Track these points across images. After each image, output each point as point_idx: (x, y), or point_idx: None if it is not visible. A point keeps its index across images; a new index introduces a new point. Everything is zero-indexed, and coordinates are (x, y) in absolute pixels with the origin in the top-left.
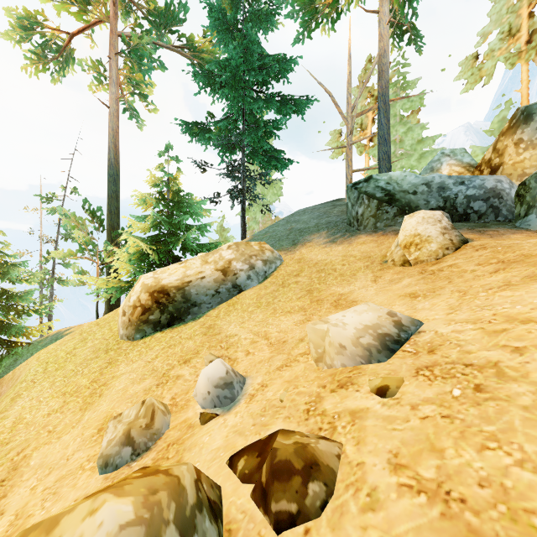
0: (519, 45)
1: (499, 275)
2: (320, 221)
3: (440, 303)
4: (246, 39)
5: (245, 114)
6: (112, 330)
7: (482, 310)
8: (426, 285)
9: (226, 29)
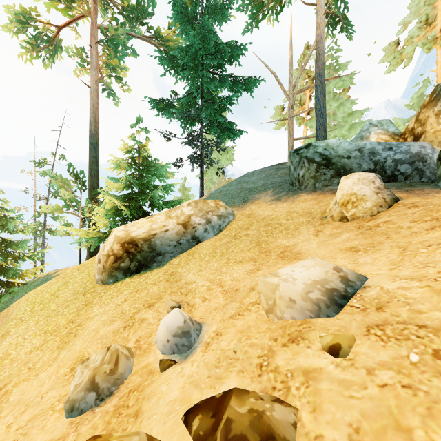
0: (434, 33)
1: (436, 232)
2: (267, 182)
3: (381, 258)
4: (204, 29)
5: (203, 92)
6: (89, 274)
7: (425, 266)
8: (365, 240)
9: (187, 21)
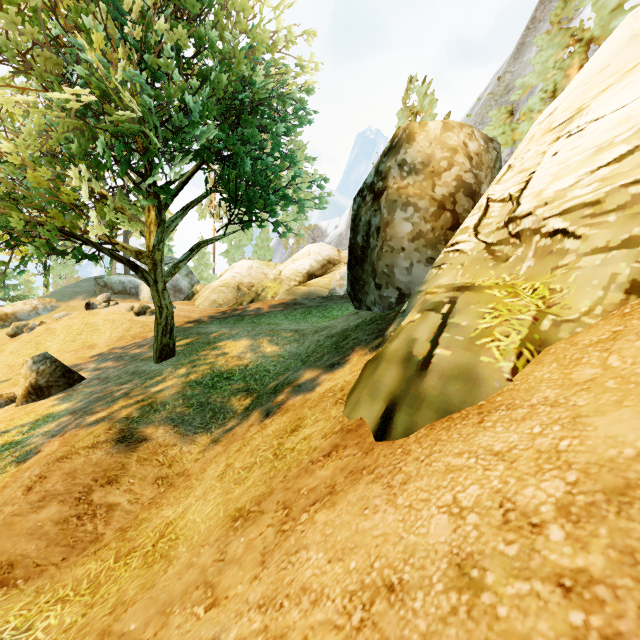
0: None
1: None
2: (89, 289)
3: None
4: None
5: None
6: None
7: None
8: None
9: None
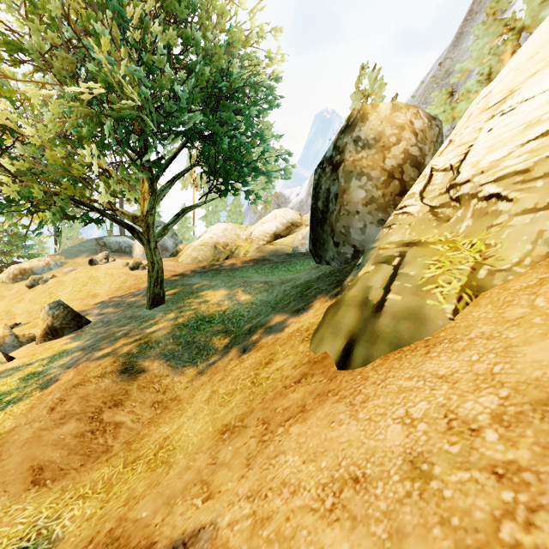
0: None
1: None
2: (91, 248)
3: None
4: None
5: None
6: None
7: None
8: None
9: None
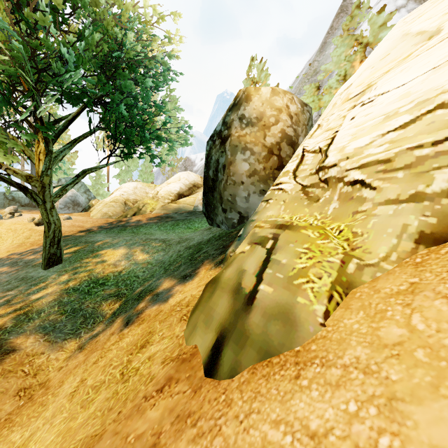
0: None
1: None
2: None
3: None
4: None
5: None
6: None
7: None
8: None
9: None
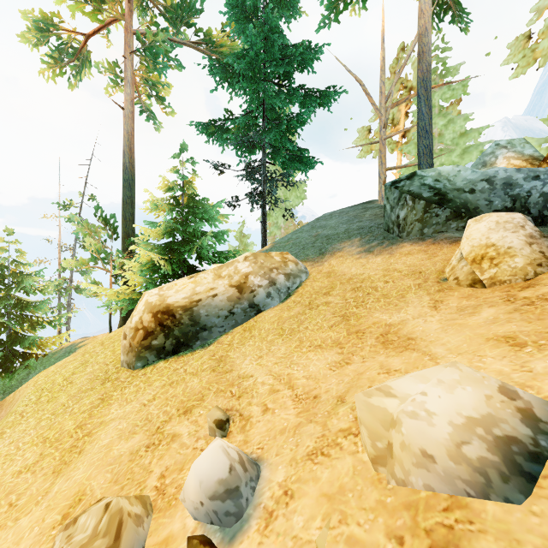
0: None
1: None
2: (351, 227)
3: None
4: (266, 27)
5: (266, 110)
6: (114, 352)
7: None
8: (530, 324)
9: (245, 17)
